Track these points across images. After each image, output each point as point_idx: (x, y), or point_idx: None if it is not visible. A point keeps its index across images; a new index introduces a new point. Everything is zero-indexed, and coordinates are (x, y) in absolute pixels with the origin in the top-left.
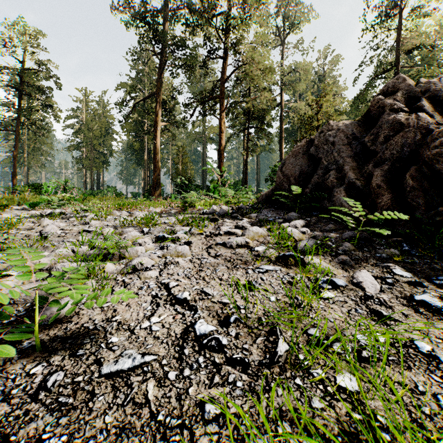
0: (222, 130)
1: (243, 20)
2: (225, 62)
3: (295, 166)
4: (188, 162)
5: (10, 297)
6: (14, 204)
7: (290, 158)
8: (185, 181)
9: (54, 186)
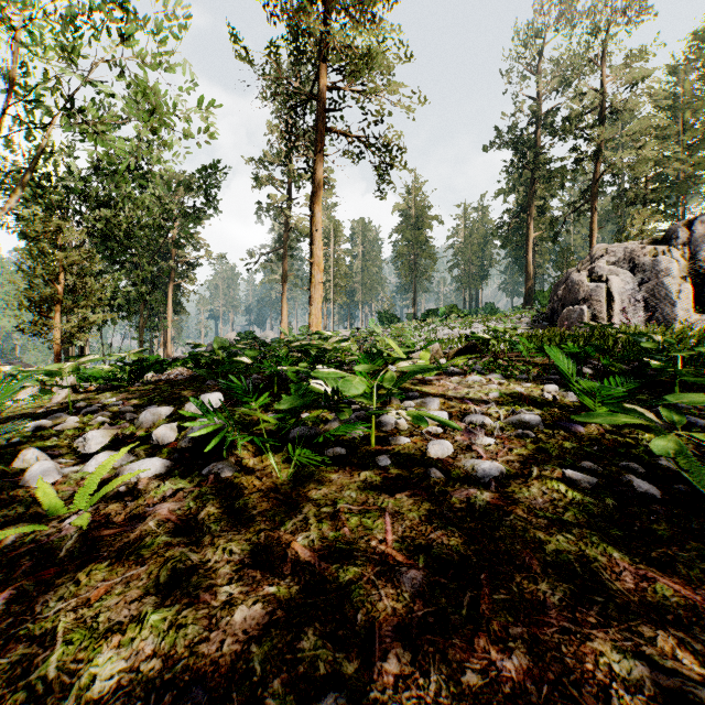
0: (592, 235)
1: (616, 111)
2: (598, 160)
3: (554, 292)
4: (575, 264)
5: (454, 331)
6: (431, 322)
7: (553, 288)
8: (549, 293)
9: (445, 310)
